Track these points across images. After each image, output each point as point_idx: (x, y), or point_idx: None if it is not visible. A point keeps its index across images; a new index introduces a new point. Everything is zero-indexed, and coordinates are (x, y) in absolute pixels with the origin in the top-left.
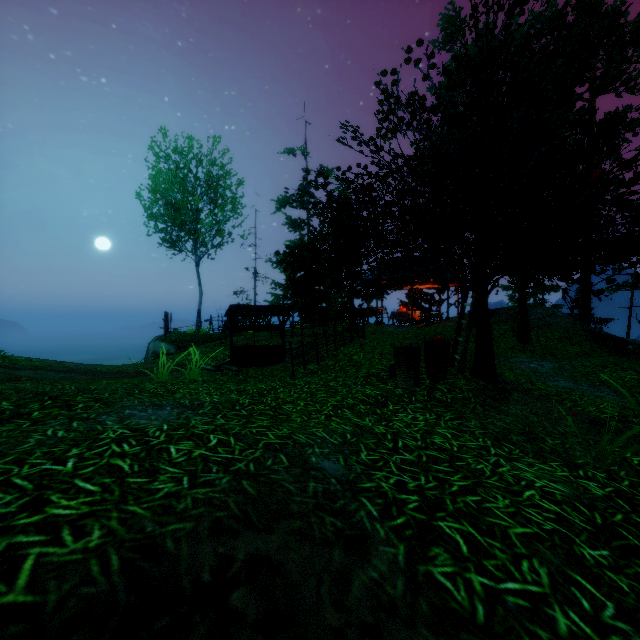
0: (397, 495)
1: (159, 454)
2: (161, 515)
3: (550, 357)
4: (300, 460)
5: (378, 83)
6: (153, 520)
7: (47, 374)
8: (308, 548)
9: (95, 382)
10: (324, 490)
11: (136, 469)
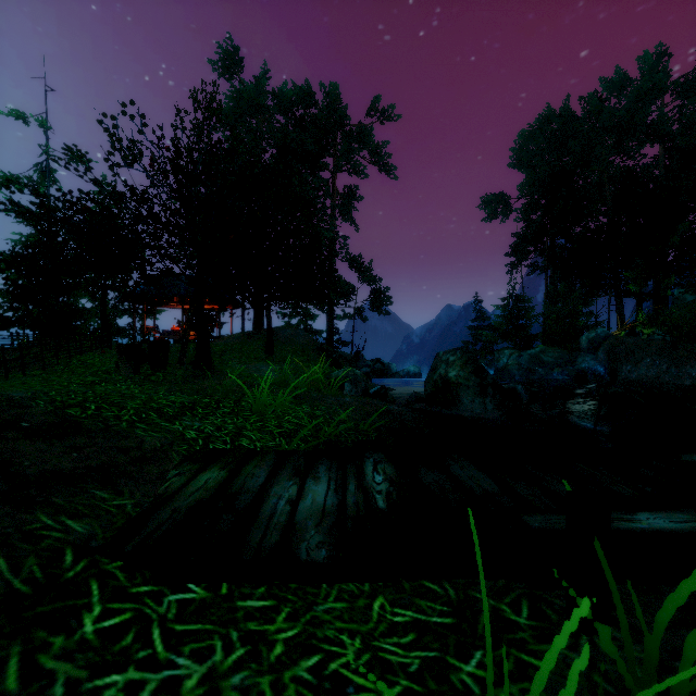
0: (65, 400)
1: None
2: None
3: (281, 363)
4: None
5: (101, 123)
6: None
7: None
8: None
9: None
10: (7, 398)
11: None
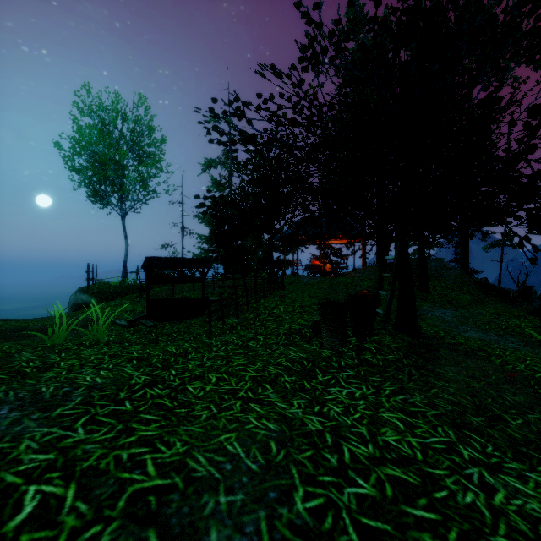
0: None
1: None
2: None
3: (449, 305)
4: None
5: (302, 13)
6: None
7: None
8: None
9: None
10: None
11: None
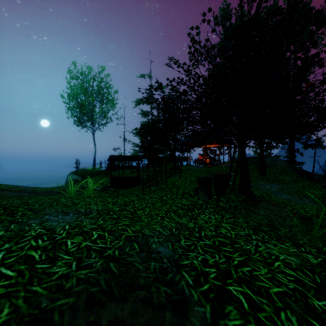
0: (203, 269)
1: (60, 246)
2: (54, 293)
3: (276, 182)
4: (146, 247)
5: (189, 36)
6: (48, 297)
7: (8, 193)
8: (149, 312)
9: (33, 198)
10: (160, 267)
11: (43, 258)
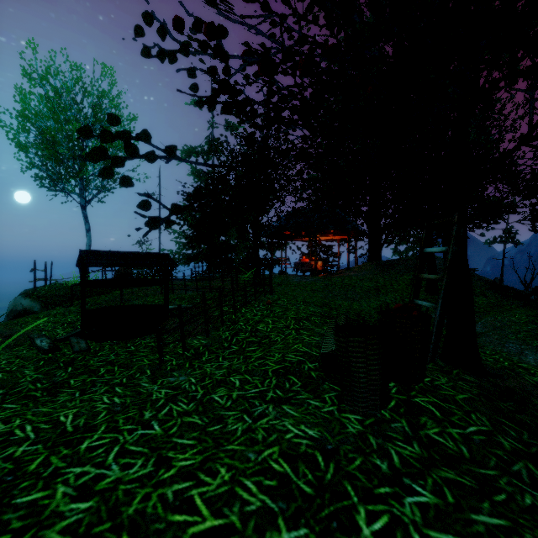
0: None
1: None
2: None
3: None
4: None
5: None
6: None
7: None
8: None
9: None
10: None
11: None
